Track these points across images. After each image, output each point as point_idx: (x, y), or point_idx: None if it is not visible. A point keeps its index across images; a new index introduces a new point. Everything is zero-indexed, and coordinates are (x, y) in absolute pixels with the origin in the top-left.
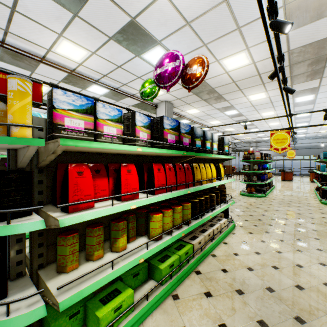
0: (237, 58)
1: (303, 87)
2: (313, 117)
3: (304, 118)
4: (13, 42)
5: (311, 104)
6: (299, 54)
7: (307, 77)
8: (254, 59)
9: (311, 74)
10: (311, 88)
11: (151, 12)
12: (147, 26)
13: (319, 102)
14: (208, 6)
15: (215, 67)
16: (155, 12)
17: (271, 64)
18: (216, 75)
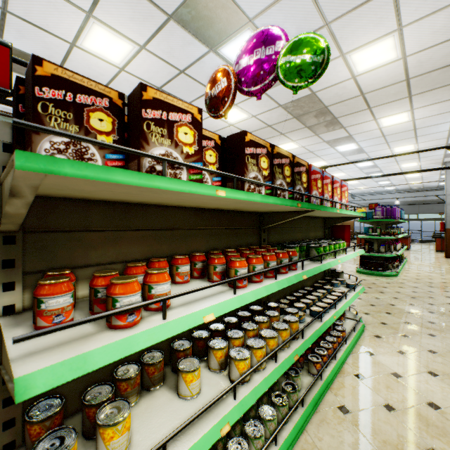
0: (232, 113)
1: (332, 136)
2: (381, 167)
3: (371, 168)
4: (1, 106)
5: (363, 153)
6: (295, 108)
7: (327, 127)
8: (251, 113)
9: (329, 125)
10: (343, 137)
11: (119, 82)
12: (122, 91)
13: (370, 151)
14: (169, 76)
15: (216, 121)
16: (122, 81)
17: (273, 116)
18: (222, 127)
